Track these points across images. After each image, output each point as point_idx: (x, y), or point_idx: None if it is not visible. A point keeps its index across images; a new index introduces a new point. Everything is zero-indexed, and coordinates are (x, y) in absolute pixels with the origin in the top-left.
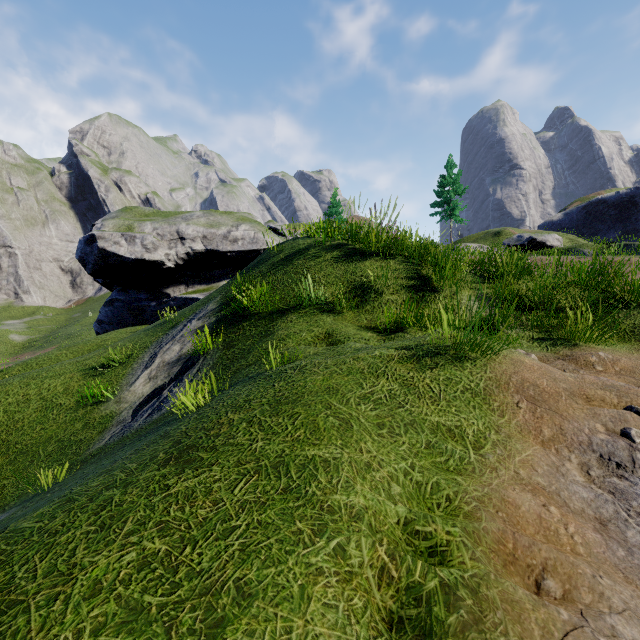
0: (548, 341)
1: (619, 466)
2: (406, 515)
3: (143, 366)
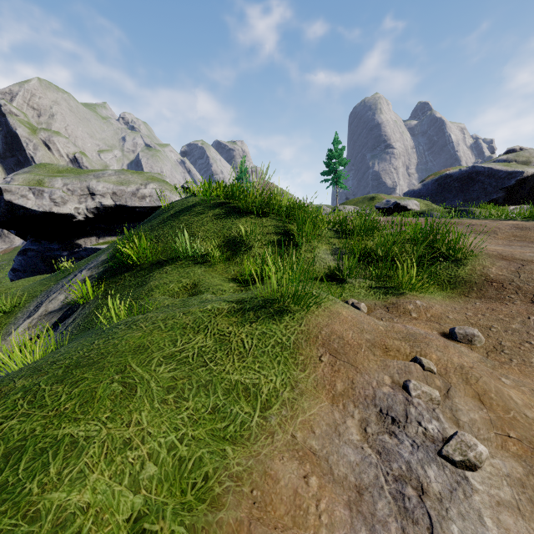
0: (382, 290)
1: (394, 421)
2: (141, 508)
3: (26, 315)
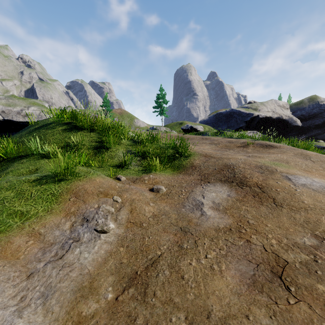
0: (143, 171)
1: (87, 221)
2: None
3: None
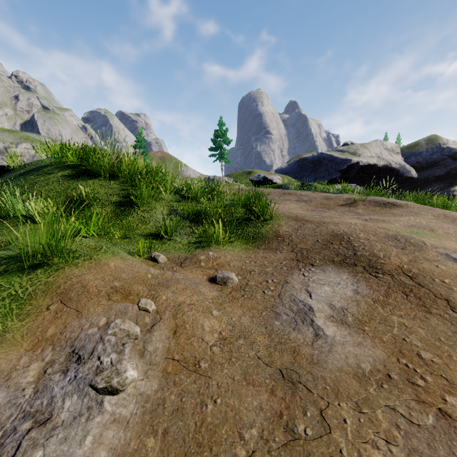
0: (196, 244)
1: (79, 359)
2: None
3: None
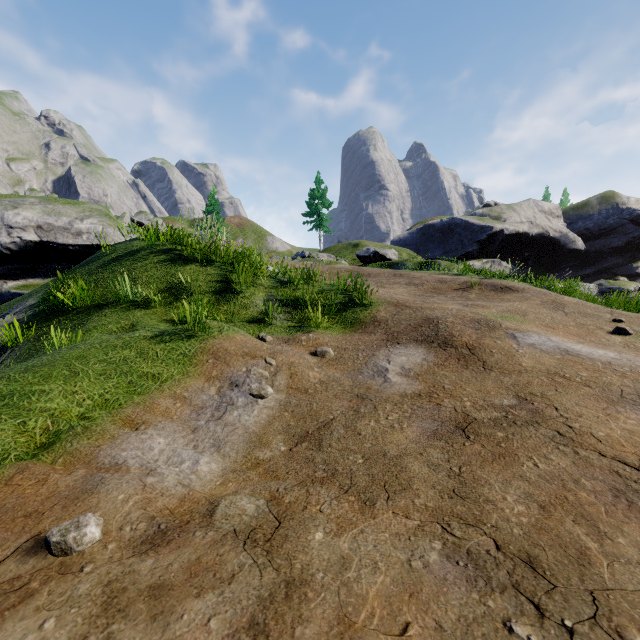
0: (297, 329)
1: (237, 386)
2: (84, 411)
3: None
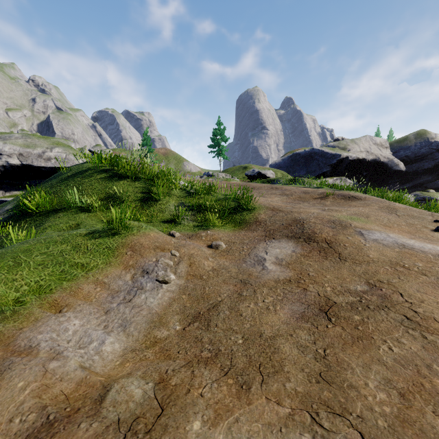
0: (199, 227)
1: (147, 273)
2: (19, 296)
3: None
